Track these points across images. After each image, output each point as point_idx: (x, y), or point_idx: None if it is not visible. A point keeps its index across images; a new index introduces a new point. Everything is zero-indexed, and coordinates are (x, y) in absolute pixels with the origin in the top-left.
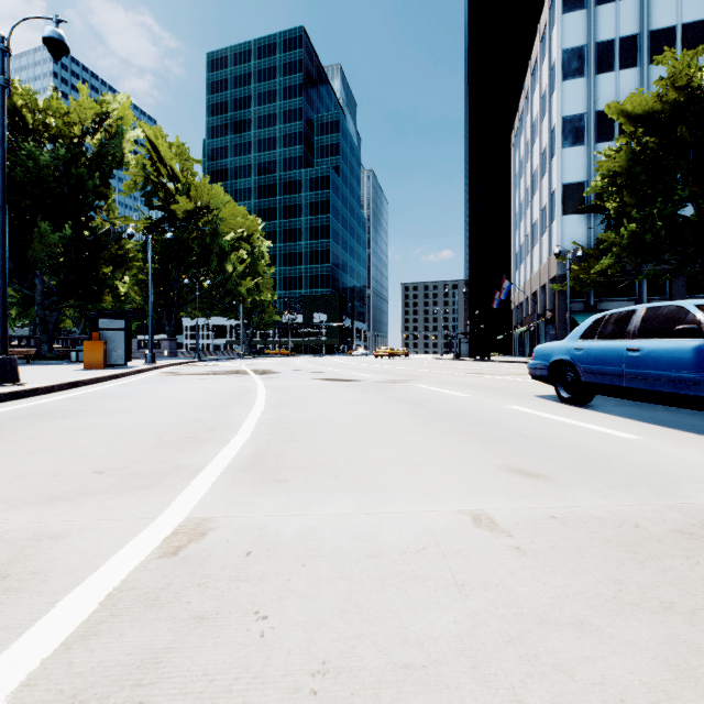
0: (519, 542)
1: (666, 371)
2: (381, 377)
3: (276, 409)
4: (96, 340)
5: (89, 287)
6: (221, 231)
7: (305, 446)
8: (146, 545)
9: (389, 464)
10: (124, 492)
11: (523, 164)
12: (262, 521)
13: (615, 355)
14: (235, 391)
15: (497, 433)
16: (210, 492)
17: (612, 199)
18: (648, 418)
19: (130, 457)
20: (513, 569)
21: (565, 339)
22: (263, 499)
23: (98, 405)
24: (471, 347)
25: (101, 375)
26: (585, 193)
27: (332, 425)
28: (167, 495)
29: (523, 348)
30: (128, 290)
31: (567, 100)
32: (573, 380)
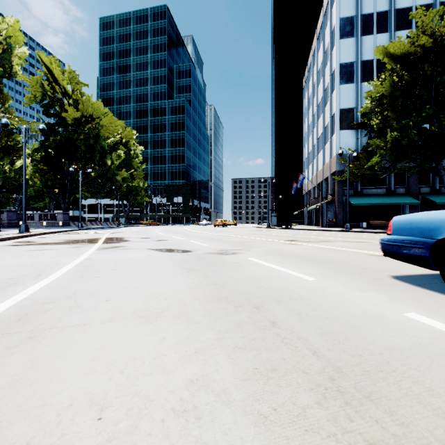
0: None
1: None
2: (213, 246)
3: None
4: None
5: None
6: (103, 135)
7: None
8: None
9: None
10: None
11: (310, 99)
12: None
13: None
14: (23, 273)
15: None
16: None
17: (375, 117)
18: None
19: None
20: None
21: None
22: None
23: None
24: (279, 219)
25: None
26: (359, 111)
27: None
28: None
29: (310, 220)
30: (30, 177)
31: (342, 52)
32: None
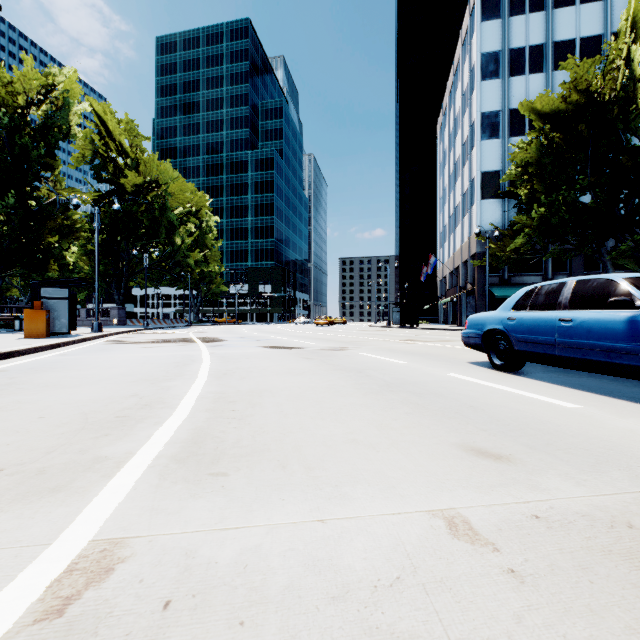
0: (511, 561)
1: (598, 341)
2: (323, 345)
3: (220, 380)
4: (37, 309)
5: (34, 256)
6: (170, 205)
7: (248, 425)
8: (22, 597)
9: (341, 447)
10: (20, 500)
11: (446, 153)
12: (191, 542)
13: (548, 325)
14: (180, 360)
15: (445, 405)
16: (131, 495)
17: (523, 186)
18: (578, 385)
19: (43, 445)
20: (517, 610)
21: (498, 309)
22: (195, 505)
23: (27, 378)
24: (402, 315)
25: (40, 345)
26: (501, 180)
27: (278, 398)
28: (75, 503)
29: (446, 316)
30: (76, 260)
31: (485, 98)
32: (506, 348)
